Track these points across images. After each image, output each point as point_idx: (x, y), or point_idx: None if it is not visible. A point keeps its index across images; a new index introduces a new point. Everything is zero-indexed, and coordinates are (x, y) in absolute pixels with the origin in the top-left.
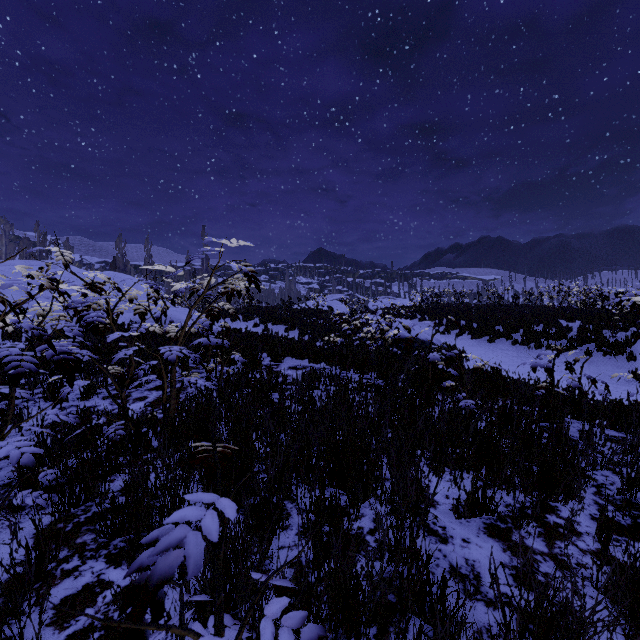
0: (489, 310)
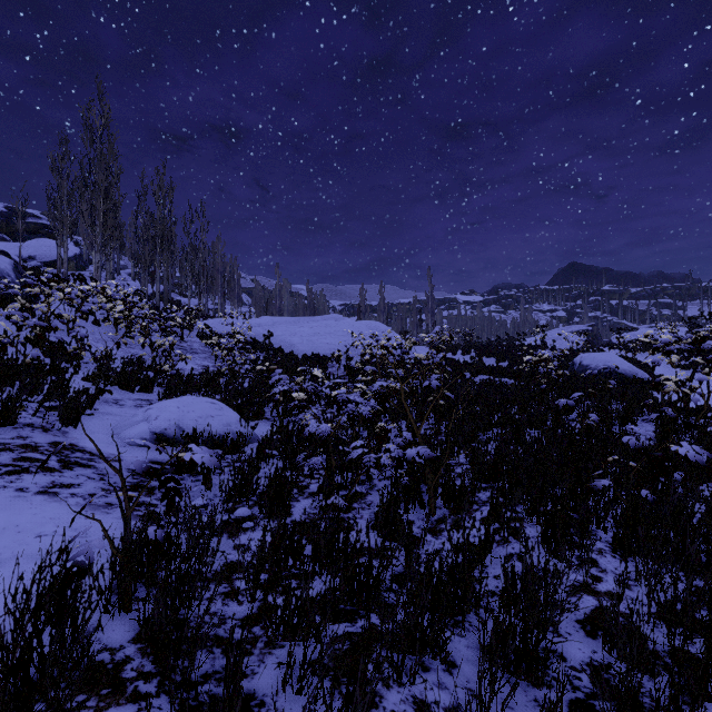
0: None
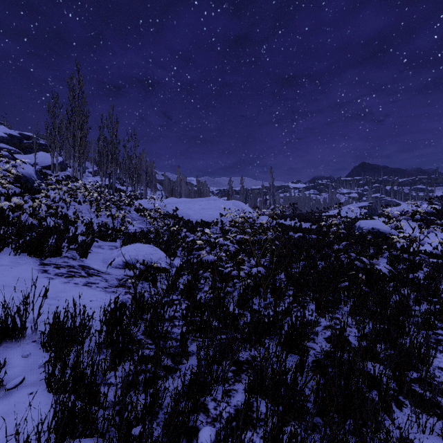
0: None
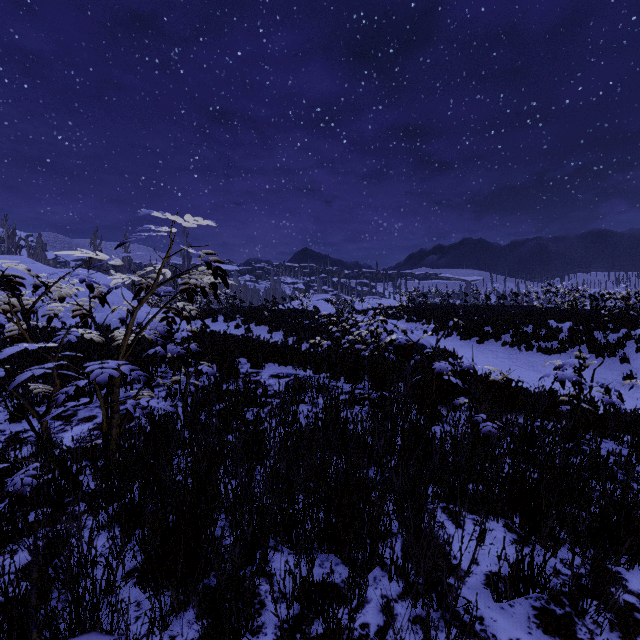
0: (477, 311)
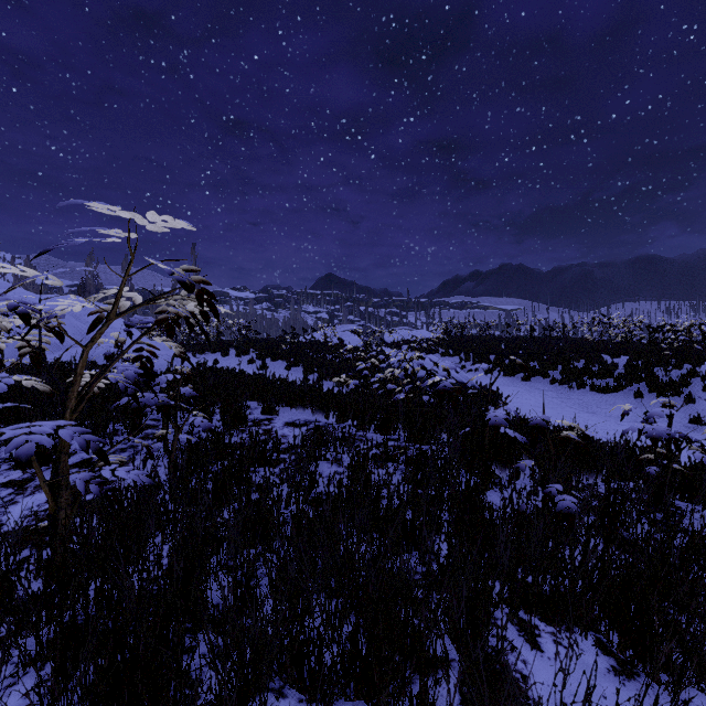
0: (521, 343)
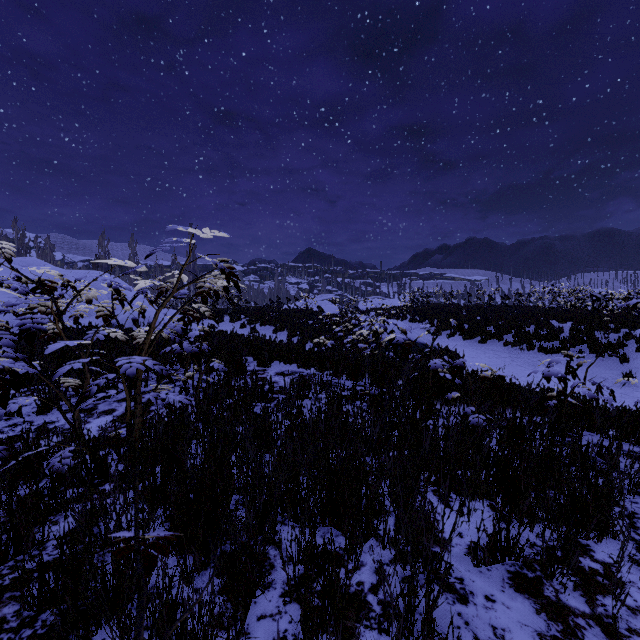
0: (480, 311)
